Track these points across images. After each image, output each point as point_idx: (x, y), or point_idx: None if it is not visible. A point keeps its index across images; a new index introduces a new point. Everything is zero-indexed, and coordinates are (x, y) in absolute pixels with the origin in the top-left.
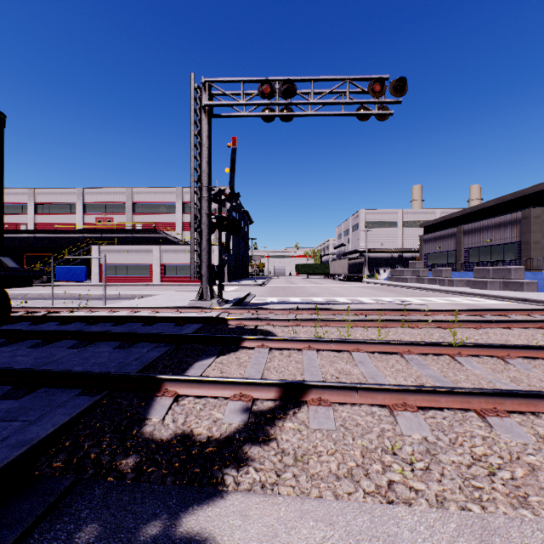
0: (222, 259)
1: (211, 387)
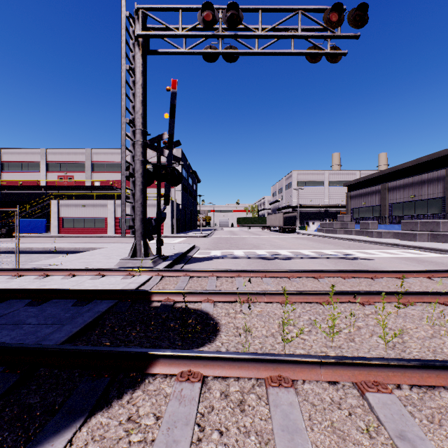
0: (160, 212)
1: None
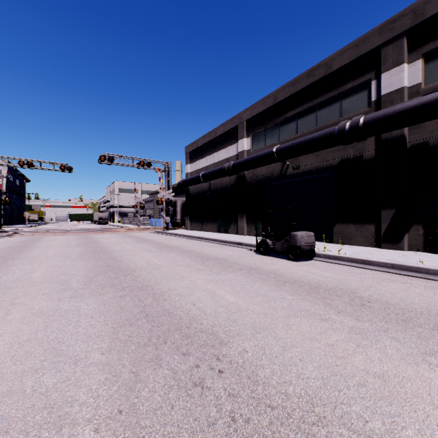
0: (2, 215)
1: (3, 233)
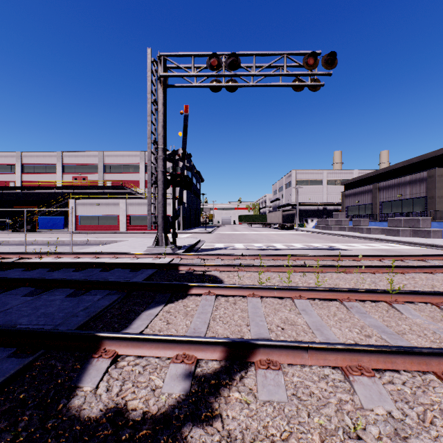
0: (175, 211)
1: (152, 345)
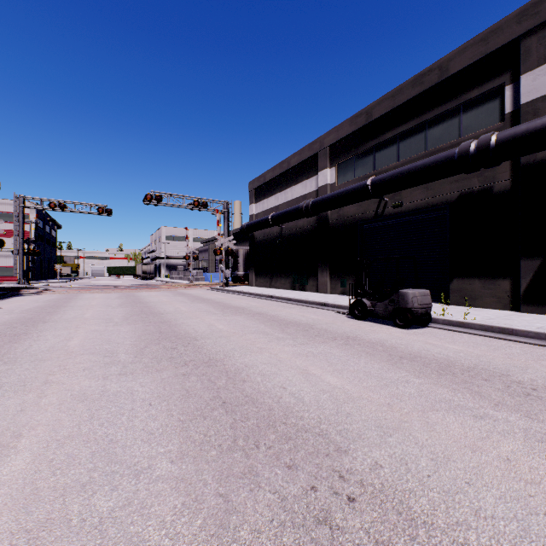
0: (30, 268)
1: (31, 290)
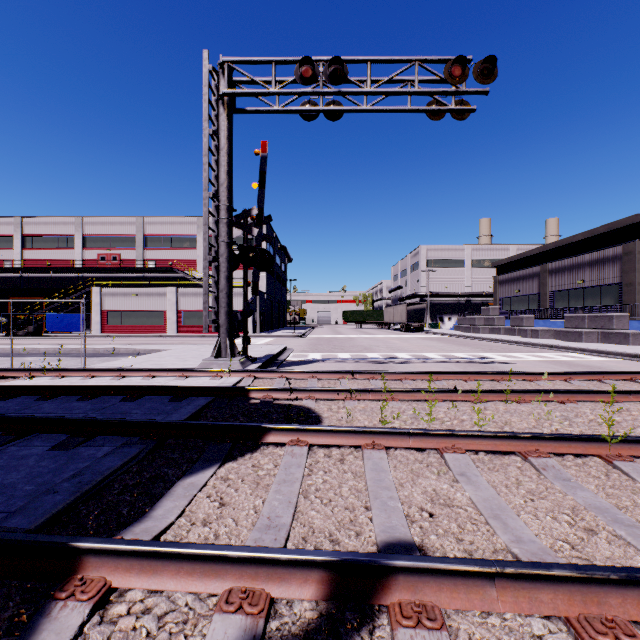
0: (247, 304)
1: (182, 567)
